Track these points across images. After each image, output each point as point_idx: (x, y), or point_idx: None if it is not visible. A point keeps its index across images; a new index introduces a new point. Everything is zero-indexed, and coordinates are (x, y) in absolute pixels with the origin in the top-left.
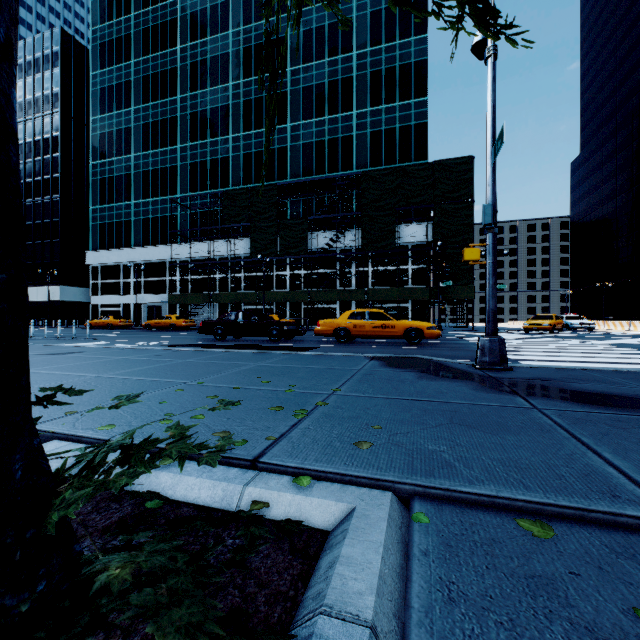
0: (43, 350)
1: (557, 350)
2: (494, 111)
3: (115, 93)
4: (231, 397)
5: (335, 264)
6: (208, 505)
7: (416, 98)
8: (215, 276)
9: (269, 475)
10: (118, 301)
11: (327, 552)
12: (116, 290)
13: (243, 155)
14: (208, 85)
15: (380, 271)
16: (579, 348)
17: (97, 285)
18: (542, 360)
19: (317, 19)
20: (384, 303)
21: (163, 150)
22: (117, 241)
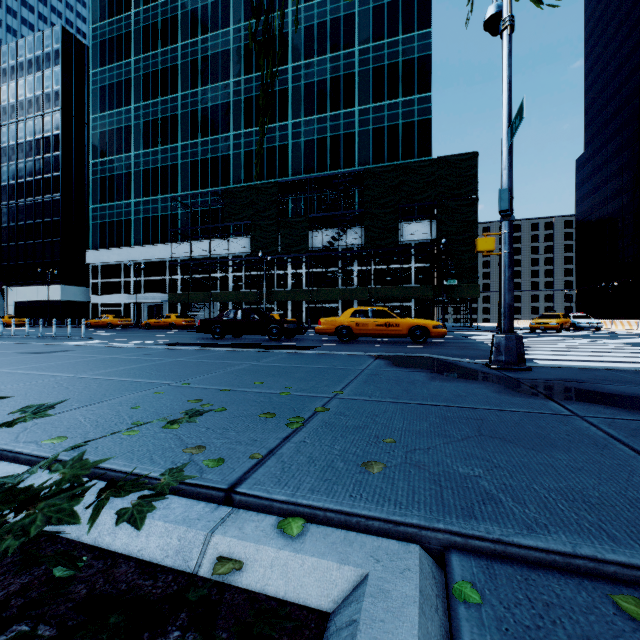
0: (30, 349)
1: (571, 349)
2: (510, 88)
3: (115, 91)
4: (216, 401)
5: (337, 263)
6: (156, 561)
7: (419, 94)
8: (216, 275)
9: (246, 514)
10: (118, 300)
11: None
12: (116, 289)
13: (244, 153)
14: (209, 82)
15: (383, 270)
16: (593, 347)
17: (97, 284)
18: (558, 359)
19: (319, 14)
20: (387, 302)
21: (163, 148)
22: (117, 240)
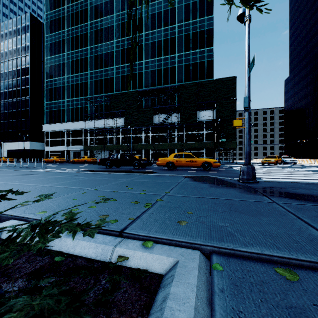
0: (18, 173)
1: (280, 173)
2: (249, 49)
3: (57, 45)
4: (111, 196)
5: (167, 130)
6: (93, 258)
7: (207, 47)
8: (107, 137)
9: (129, 240)
10: (58, 149)
11: (162, 289)
12: (57, 144)
13: (121, 76)
14: (103, 41)
15: (189, 134)
16: (291, 172)
17: (48, 141)
18: (273, 178)
19: (158, 8)
20: (191, 150)
21: (81, 74)
22: (58, 119)
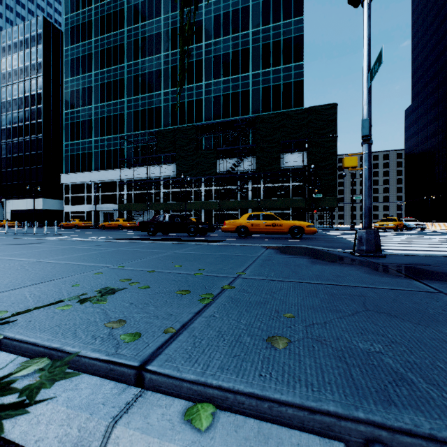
0: (13, 241)
1: (409, 242)
2: (369, 43)
3: (81, 62)
4: (143, 280)
5: (237, 182)
6: None
7: (295, 62)
8: (151, 191)
9: (154, 397)
10: (83, 209)
11: None
12: (82, 201)
13: (171, 105)
14: (146, 55)
15: (269, 187)
16: (425, 241)
17: (68, 198)
18: (402, 249)
19: (224, 7)
20: (272, 210)
21: (114, 102)
22: (82, 167)
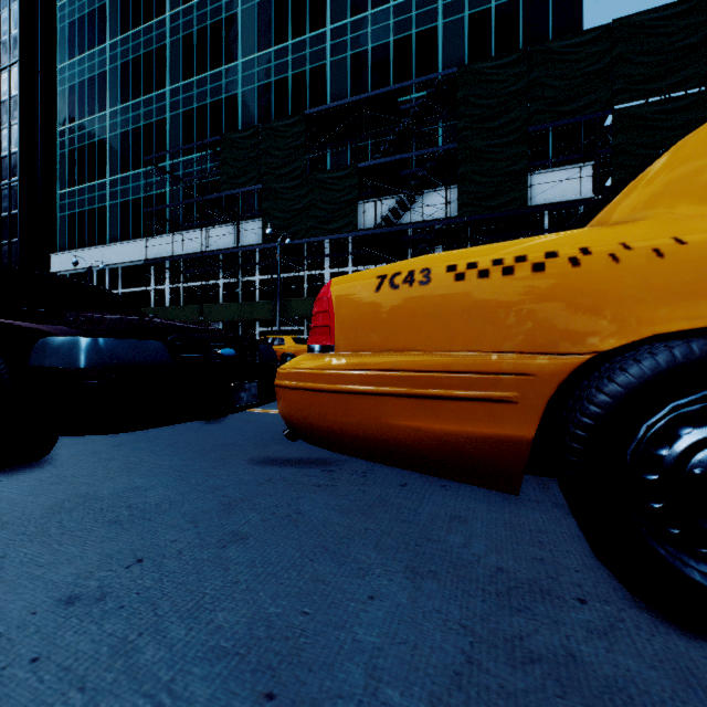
0: None
1: None
2: None
3: (87, 26)
4: None
5: (406, 253)
6: None
7: None
8: (218, 282)
9: None
10: None
11: None
12: None
13: (258, 88)
14: None
15: None
16: None
17: None
18: None
19: None
20: None
21: (147, 98)
22: (89, 237)
